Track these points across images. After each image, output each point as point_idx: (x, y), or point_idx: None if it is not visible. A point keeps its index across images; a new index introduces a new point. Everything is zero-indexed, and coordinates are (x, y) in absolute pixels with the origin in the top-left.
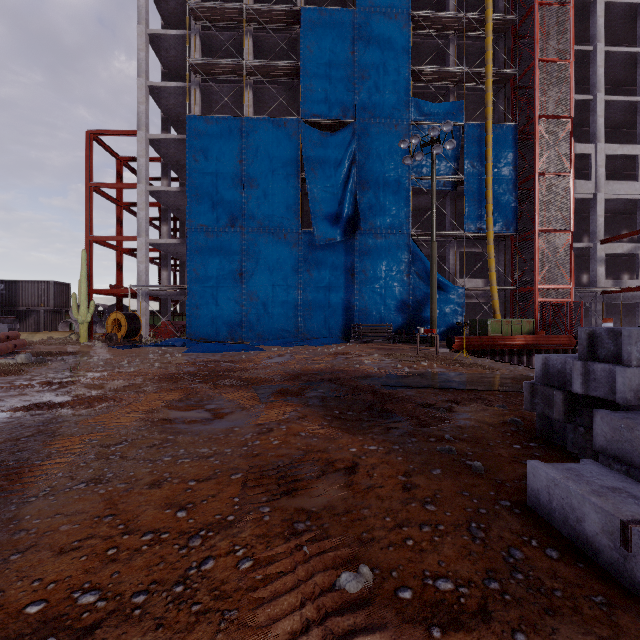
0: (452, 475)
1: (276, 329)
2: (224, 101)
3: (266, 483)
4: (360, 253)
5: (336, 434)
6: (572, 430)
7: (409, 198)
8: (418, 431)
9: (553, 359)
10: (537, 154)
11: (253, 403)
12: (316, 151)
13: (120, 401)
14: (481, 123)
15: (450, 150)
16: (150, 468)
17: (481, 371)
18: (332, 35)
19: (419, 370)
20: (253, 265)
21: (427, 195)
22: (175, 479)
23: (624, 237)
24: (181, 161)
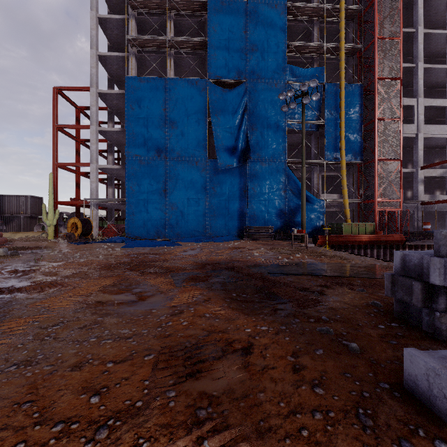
0: (333, 355)
1: (190, 230)
2: (153, 66)
3: (174, 364)
4: (250, 175)
5: (234, 315)
6: (428, 314)
7: (285, 136)
8: (299, 312)
9: (410, 255)
10: (376, 105)
11: (170, 287)
12: (219, 102)
13: (66, 286)
14: (336, 83)
15: (314, 102)
16: (76, 349)
17: (341, 261)
18: (230, 19)
19: (295, 260)
20: (173, 184)
21: (298, 134)
22: (96, 360)
23: (438, 164)
24: (122, 109)
